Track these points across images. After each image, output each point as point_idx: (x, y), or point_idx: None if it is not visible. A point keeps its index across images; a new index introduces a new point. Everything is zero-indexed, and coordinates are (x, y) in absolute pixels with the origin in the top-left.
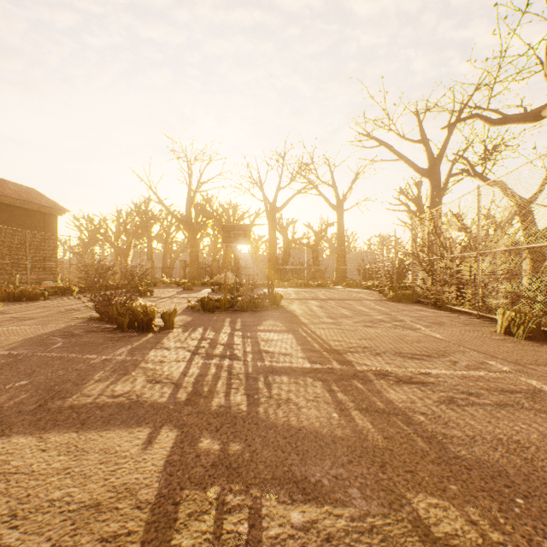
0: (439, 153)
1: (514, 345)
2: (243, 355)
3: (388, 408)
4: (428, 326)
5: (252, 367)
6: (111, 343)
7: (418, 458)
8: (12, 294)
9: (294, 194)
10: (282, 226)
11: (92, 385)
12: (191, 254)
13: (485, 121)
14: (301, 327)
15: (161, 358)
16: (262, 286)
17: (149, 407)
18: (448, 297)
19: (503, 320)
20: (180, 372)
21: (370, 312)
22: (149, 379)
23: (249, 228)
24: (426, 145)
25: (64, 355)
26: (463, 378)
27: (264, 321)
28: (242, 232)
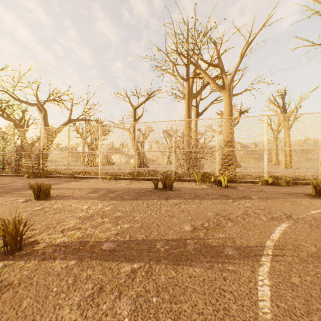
0: None
1: (31, 179)
2: None
3: (15, 188)
4: None
5: None
6: None
7: (27, 188)
8: None
9: None
10: None
11: None
12: None
13: (12, 97)
14: None
15: None
16: None
17: None
18: None
19: (26, 174)
20: None
21: None
22: None
23: None
24: None
25: None
26: (25, 183)
27: None
28: None
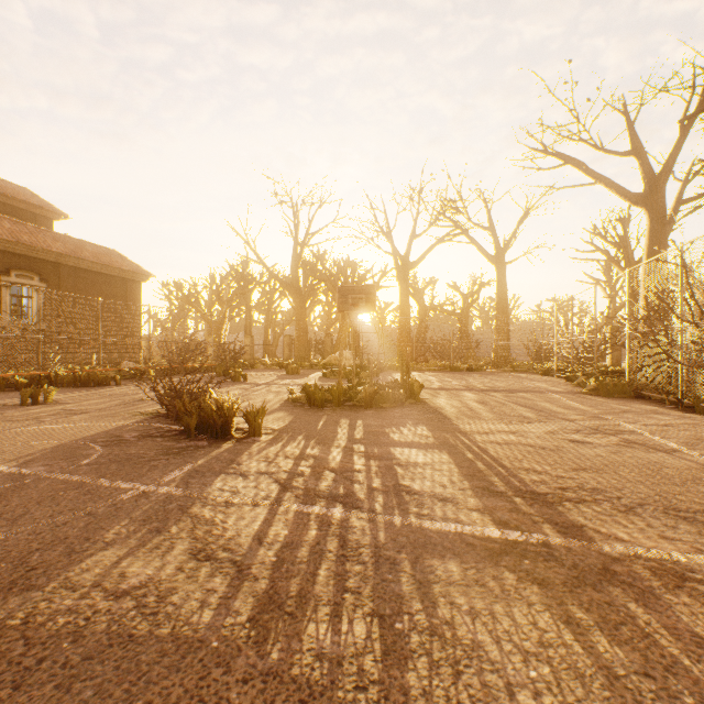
0: (664, 167)
1: None
2: (367, 498)
3: None
4: (693, 446)
5: (385, 530)
6: (165, 458)
7: None
8: (78, 378)
9: (434, 243)
10: (416, 288)
11: (95, 555)
12: (297, 327)
13: None
14: (460, 440)
15: (230, 495)
16: (391, 369)
17: (170, 638)
18: (703, 392)
19: None
20: (254, 532)
21: (567, 413)
22: (194, 549)
23: (372, 290)
24: (640, 158)
25: (87, 481)
26: None
27: (398, 426)
28: (363, 296)
